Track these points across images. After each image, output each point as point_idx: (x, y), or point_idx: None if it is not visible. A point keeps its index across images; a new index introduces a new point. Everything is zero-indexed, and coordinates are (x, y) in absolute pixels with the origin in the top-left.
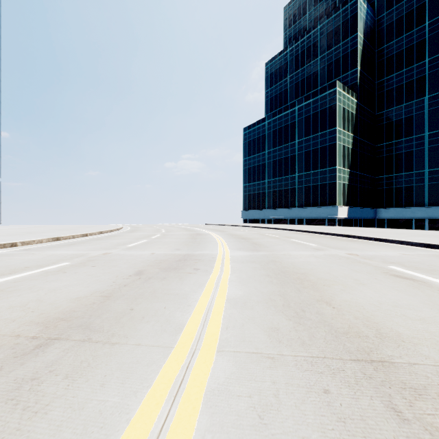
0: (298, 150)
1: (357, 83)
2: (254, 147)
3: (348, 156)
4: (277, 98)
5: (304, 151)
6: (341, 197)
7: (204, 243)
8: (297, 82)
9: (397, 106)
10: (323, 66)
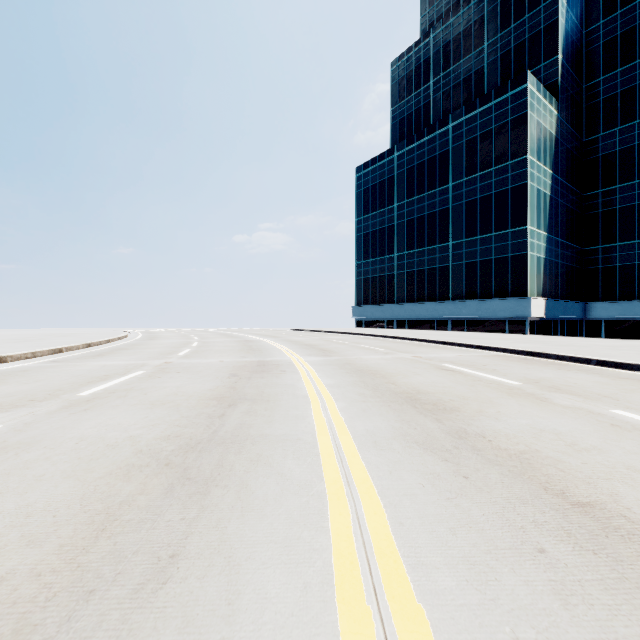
0: (453, 200)
1: (556, 82)
2: (374, 199)
3: (544, 209)
4: (412, 118)
5: (466, 201)
6: (535, 282)
7: (241, 482)
8: (446, 89)
9: (624, 125)
10: (493, 59)
